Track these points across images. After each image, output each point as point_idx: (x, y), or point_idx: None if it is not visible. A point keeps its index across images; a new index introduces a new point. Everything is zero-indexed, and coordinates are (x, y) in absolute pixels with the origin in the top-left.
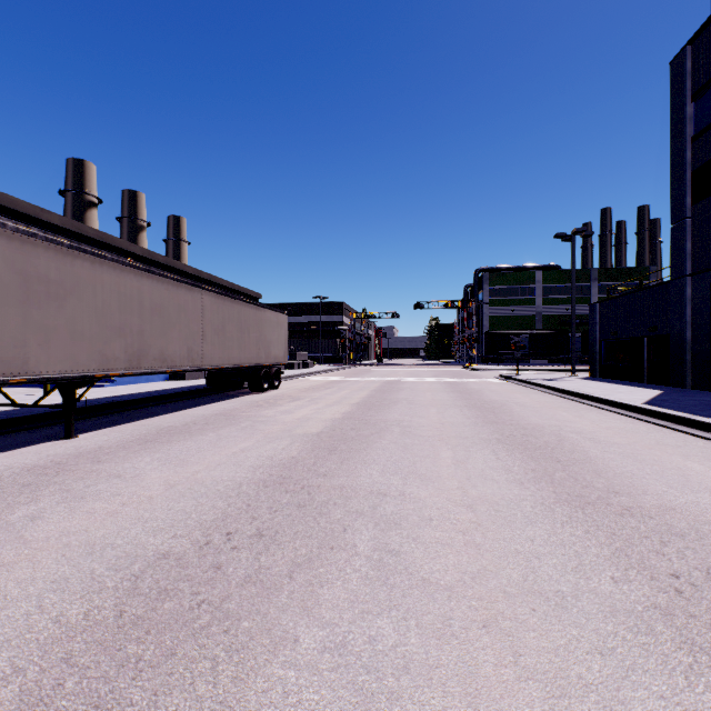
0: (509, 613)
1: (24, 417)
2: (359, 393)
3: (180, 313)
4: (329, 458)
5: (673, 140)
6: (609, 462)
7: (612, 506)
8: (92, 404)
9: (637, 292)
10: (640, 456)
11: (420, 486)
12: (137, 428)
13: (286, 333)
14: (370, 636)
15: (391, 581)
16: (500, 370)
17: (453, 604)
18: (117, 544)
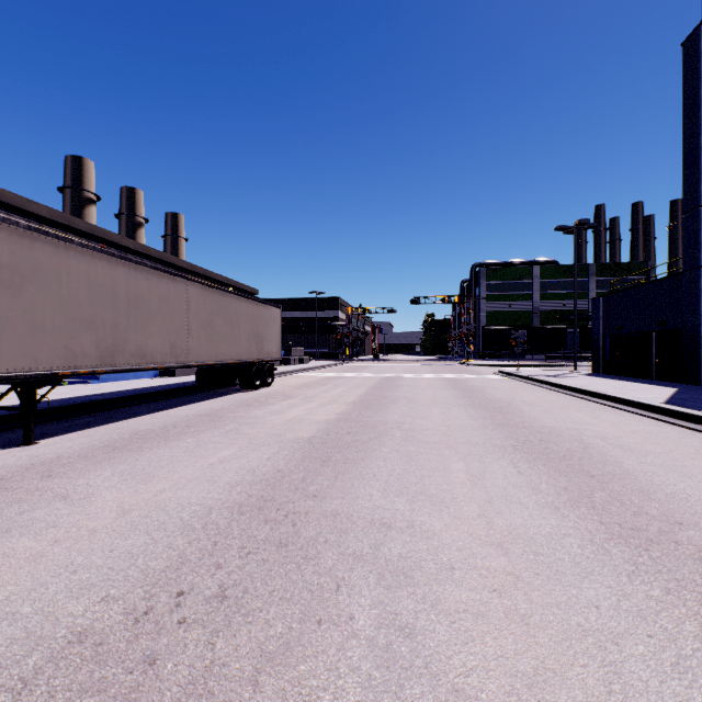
0: None
1: None
2: (355, 391)
3: (162, 305)
4: (321, 471)
5: (686, 125)
6: (652, 478)
7: (683, 545)
8: (66, 404)
9: (644, 285)
10: (685, 468)
11: (432, 512)
12: (109, 431)
13: (279, 328)
14: None
15: (407, 694)
16: (498, 366)
17: None
18: (20, 615)
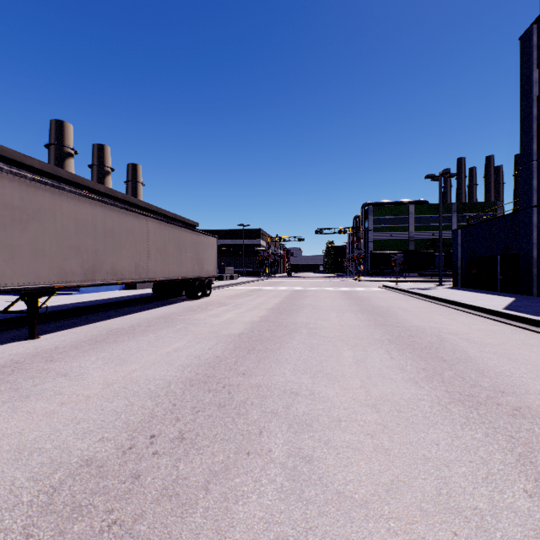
0: (431, 539)
1: None
2: (273, 300)
3: (128, 236)
4: (248, 357)
5: (522, 99)
6: (487, 361)
7: (502, 406)
8: (57, 310)
9: (491, 220)
10: (512, 355)
11: (327, 385)
12: (91, 329)
13: (215, 252)
14: None
15: (306, 495)
16: (382, 281)
17: (371, 526)
18: (45, 449)
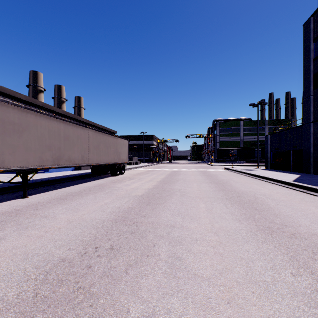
0: (240, 294)
1: (5, 187)
2: (161, 176)
3: (78, 139)
4: (146, 207)
5: (304, 60)
6: (280, 210)
7: (285, 232)
8: (37, 181)
9: (287, 130)
10: (294, 206)
11: (190, 222)
12: (57, 192)
13: (127, 149)
14: (167, 308)
15: (178, 275)
16: (224, 165)
17: (211, 289)
18: (39, 254)
